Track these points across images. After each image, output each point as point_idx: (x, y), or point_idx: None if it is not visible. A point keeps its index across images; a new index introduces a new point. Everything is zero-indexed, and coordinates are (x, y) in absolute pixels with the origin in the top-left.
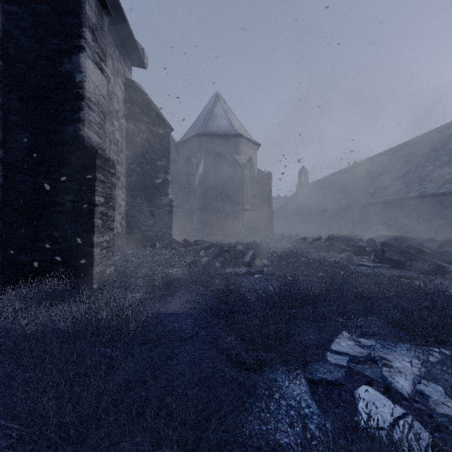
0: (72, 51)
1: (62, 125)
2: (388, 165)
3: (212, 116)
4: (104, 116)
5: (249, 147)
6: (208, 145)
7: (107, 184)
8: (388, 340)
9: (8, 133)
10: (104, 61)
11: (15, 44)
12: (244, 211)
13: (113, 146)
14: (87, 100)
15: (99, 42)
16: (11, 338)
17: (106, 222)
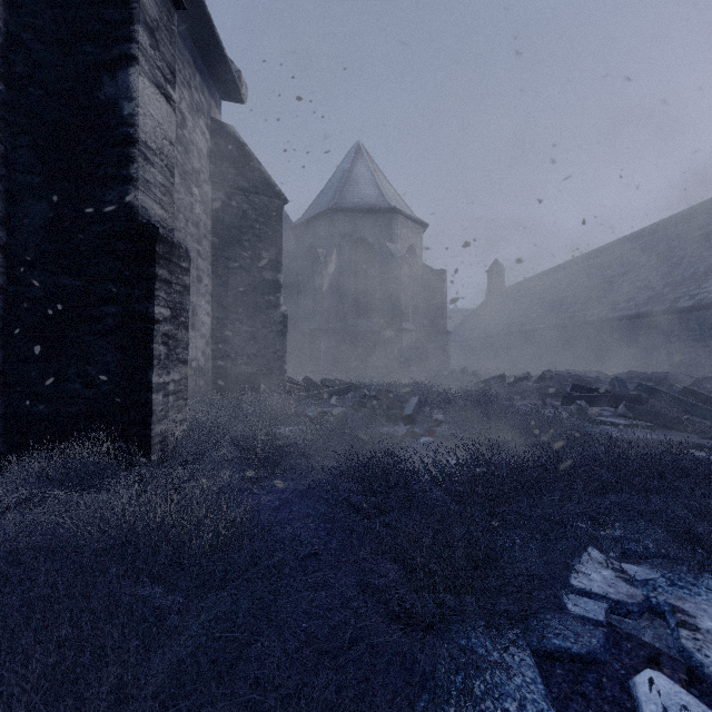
0: (117, 64)
1: (101, 188)
2: (641, 256)
3: (350, 180)
4: (172, 174)
5: (410, 230)
6: (344, 226)
7: (176, 287)
8: (677, 570)
9: (15, 203)
10: (172, 82)
11: (26, 55)
12: (401, 332)
13: (191, 228)
14: (142, 146)
15: (164, 51)
16: None
17: (174, 350)
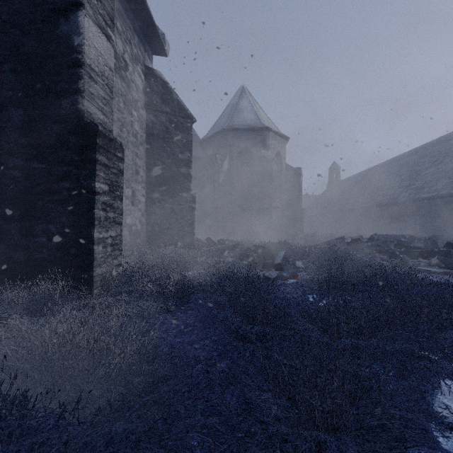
0: (70, 9)
1: (58, 98)
2: (438, 156)
3: (237, 110)
4: (111, 91)
5: (277, 141)
6: (233, 140)
7: (113, 170)
8: None
9: (1, 111)
10: (111, 27)
11: (9, 7)
12: (271, 209)
13: (131, 138)
14: (88, 68)
15: (105, 3)
16: None
17: (111, 215)
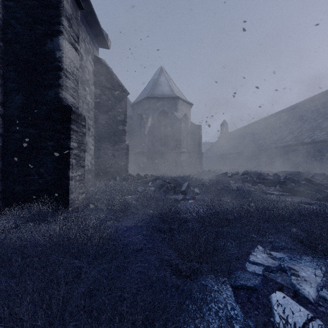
0: (53, 34)
1: (46, 89)
2: (288, 119)
3: (157, 83)
4: (78, 83)
5: (185, 106)
6: (155, 105)
7: (79, 133)
8: (294, 253)
9: (7, 96)
10: (78, 42)
11: (12, 30)
12: (180, 153)
13: (85, 106)
14: (65, 71)
15: (74, 28)
16: (2, 251)
17: (78, 161)
